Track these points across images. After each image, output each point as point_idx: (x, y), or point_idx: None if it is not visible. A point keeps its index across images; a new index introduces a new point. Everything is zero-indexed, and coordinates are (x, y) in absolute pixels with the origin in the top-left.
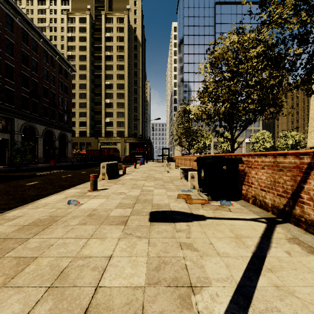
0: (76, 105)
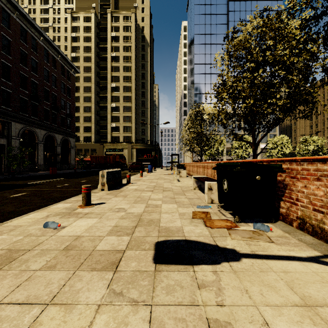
0: (81, 109)
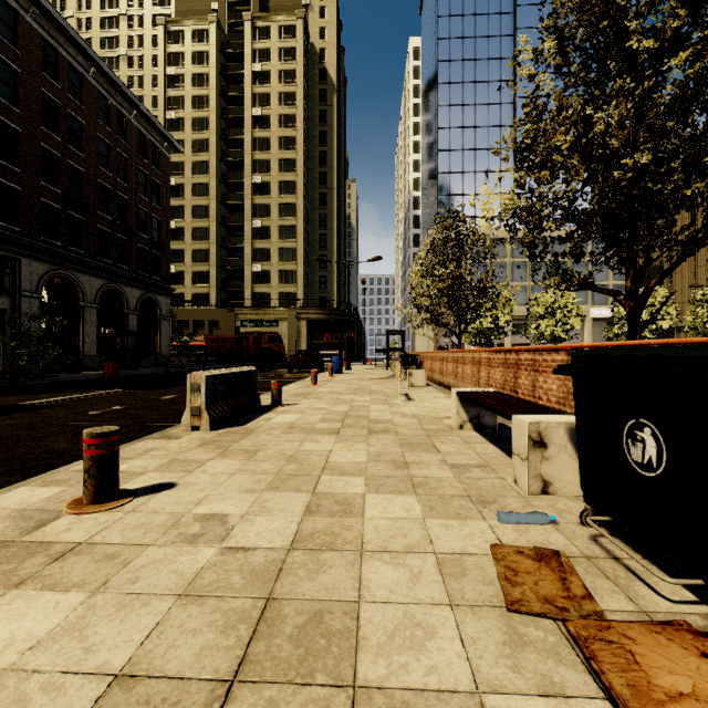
0: (186, 234)
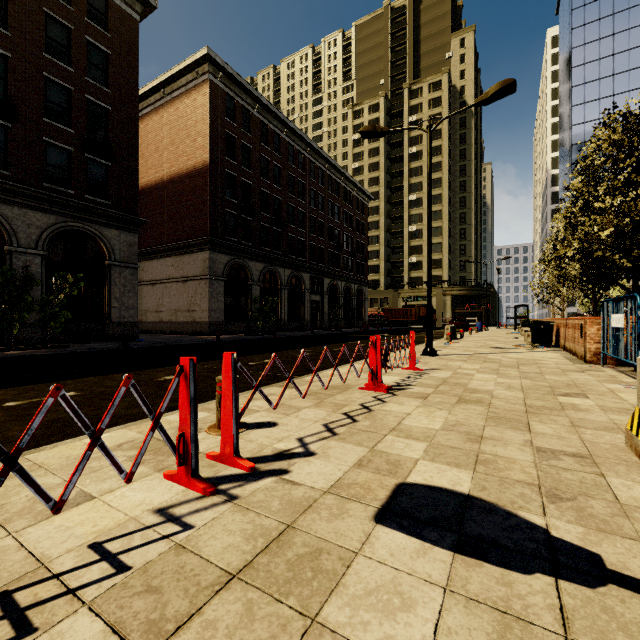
0: None
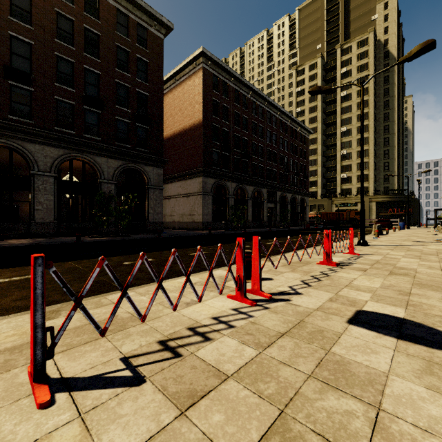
0: None
